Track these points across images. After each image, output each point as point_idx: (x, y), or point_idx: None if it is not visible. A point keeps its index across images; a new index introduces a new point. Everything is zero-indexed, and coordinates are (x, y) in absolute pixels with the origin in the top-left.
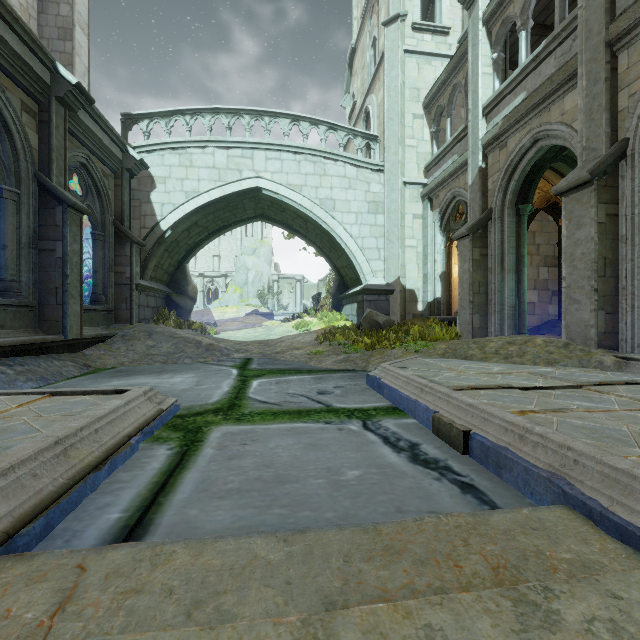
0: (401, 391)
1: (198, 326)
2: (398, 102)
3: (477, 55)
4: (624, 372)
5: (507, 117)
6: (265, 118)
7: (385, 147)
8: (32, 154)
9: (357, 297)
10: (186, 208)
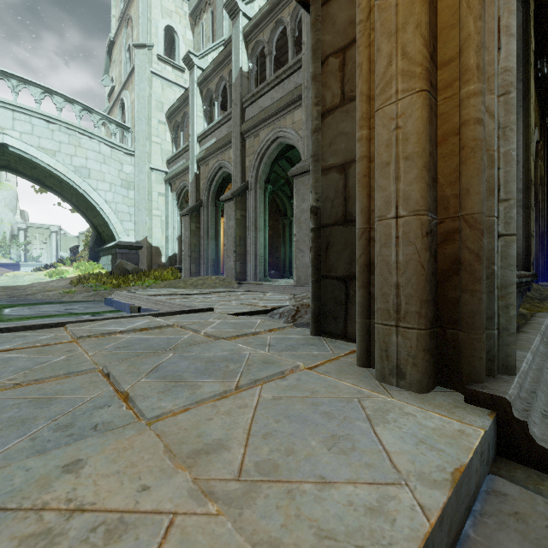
0: (121, 301)
1: None
2: (146, 108)
3: (194, 103)
4: (239, 289)
5: (207, 149)
6: (12, 80)
7: (135, 138)
8: None
9: (112, 250)
10: None
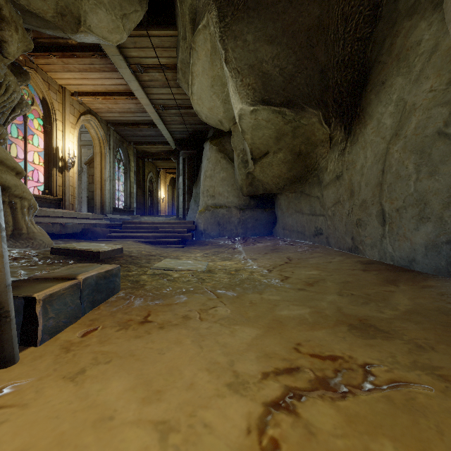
0: None
1: None
2: None
3: None
4: None
5: None
6: None
7: None
8: None
9: None
10: None
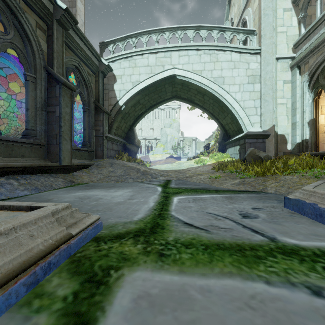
0: None
1: (139, 161)
2: (272, 0)
3: None
4: None
5: None
6: (178, 32)
7: (261, 35)
8: (43, 54)
9: (239, 141)
10: (132, 91)
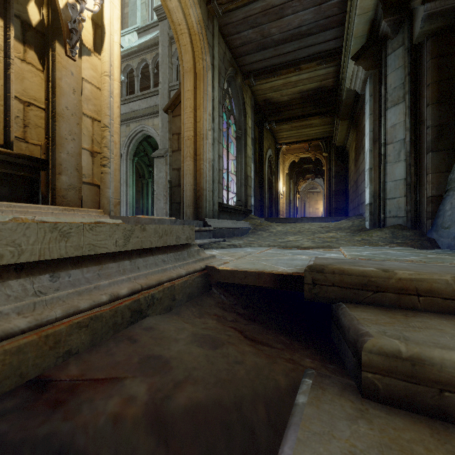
0: None
1: None
2: None
3: None
4: None
5: None
6: None
7: None
8: None
9: None
10: None
